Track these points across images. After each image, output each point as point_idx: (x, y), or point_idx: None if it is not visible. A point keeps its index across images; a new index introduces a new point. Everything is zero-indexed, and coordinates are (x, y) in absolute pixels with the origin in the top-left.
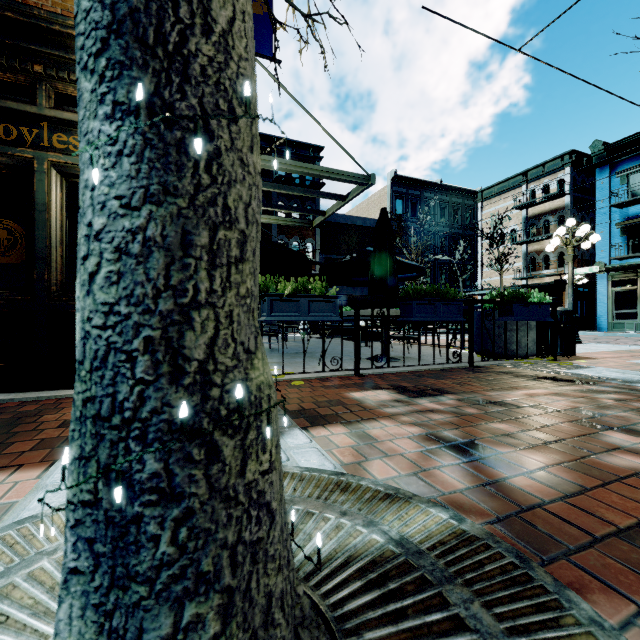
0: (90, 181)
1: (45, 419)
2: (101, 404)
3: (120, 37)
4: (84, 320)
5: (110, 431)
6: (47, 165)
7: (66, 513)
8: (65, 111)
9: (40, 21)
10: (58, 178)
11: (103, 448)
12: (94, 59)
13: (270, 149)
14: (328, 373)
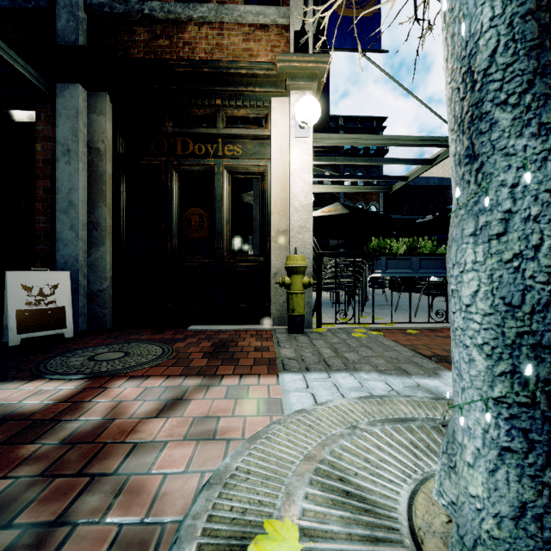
0: (508, 181)
1: (239, 344)
2: (541, 336)
3: (544, 77)
4: (524, 278)
5: (550, 356)
6: (222, 168)
7: (496, 409)
8: (232, 128)
9: (222, 69)
10: (227, 176)
11: (542, 367)
12: (519, 96)
13: (337, 128)
14: (431, 324)
